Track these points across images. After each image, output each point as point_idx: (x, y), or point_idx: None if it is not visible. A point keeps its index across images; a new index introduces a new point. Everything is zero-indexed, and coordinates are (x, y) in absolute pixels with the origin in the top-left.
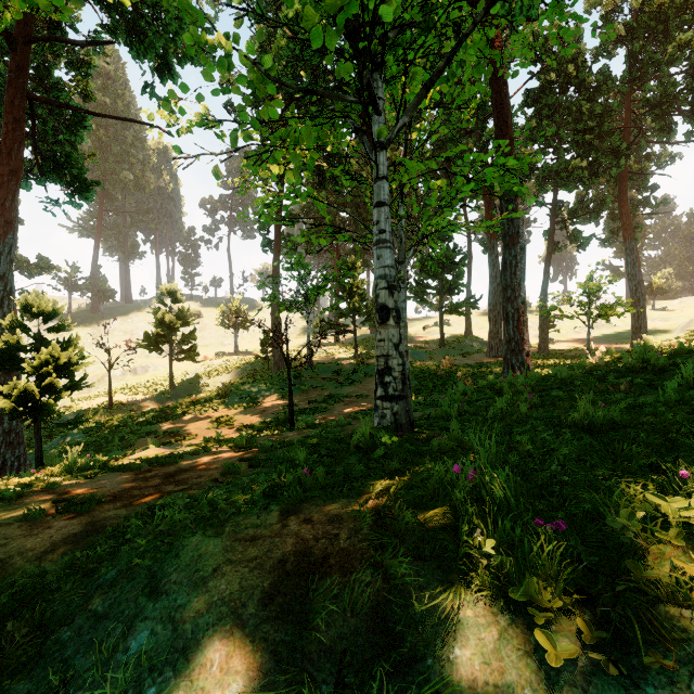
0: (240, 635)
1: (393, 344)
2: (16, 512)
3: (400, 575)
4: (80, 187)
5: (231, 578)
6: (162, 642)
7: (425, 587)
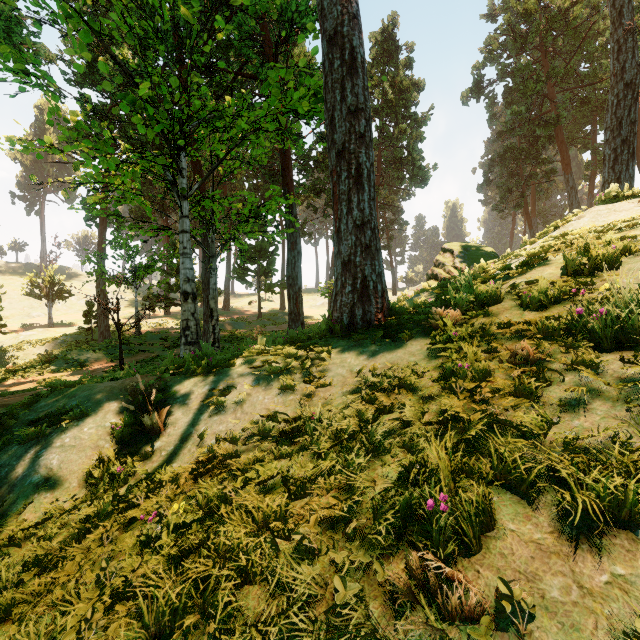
0: (112, 395)
1: (191, 313)
2: None
3: (167, 379)
4: None
5: (106, 386)
6: (83, 401)
7: (173, 379)
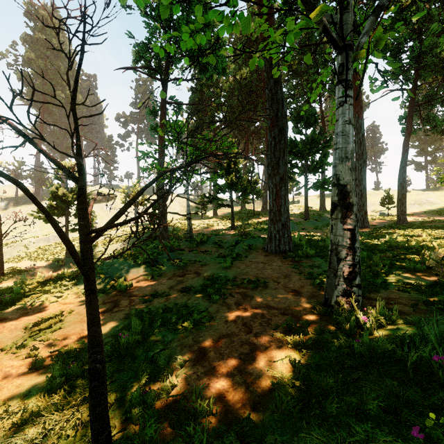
0: None
1: None
2: None
3: None
4: None
5: None
6: None
7: None
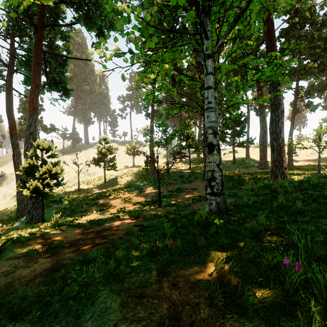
0: None
1: (216, 164)
2: (25, 250)
3: None
4: (65, 92)
5: None
6: None
7: None
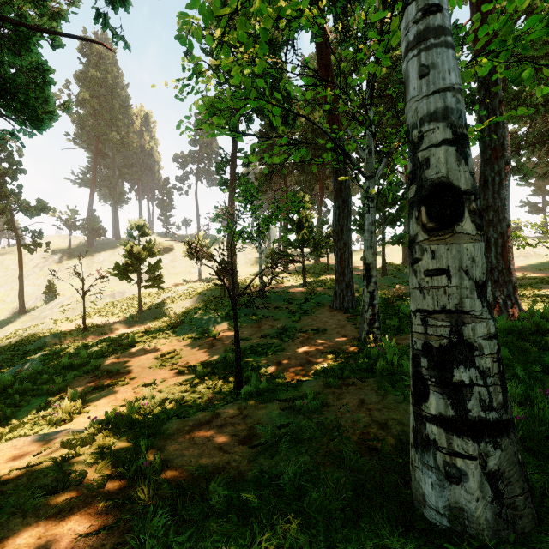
0: None
1: (472, 282)
2: None
3: None
4: (31, 115)
5: None
6: None
7: None
